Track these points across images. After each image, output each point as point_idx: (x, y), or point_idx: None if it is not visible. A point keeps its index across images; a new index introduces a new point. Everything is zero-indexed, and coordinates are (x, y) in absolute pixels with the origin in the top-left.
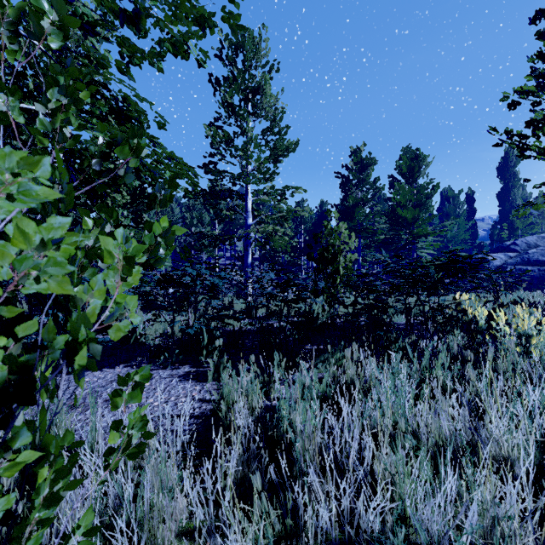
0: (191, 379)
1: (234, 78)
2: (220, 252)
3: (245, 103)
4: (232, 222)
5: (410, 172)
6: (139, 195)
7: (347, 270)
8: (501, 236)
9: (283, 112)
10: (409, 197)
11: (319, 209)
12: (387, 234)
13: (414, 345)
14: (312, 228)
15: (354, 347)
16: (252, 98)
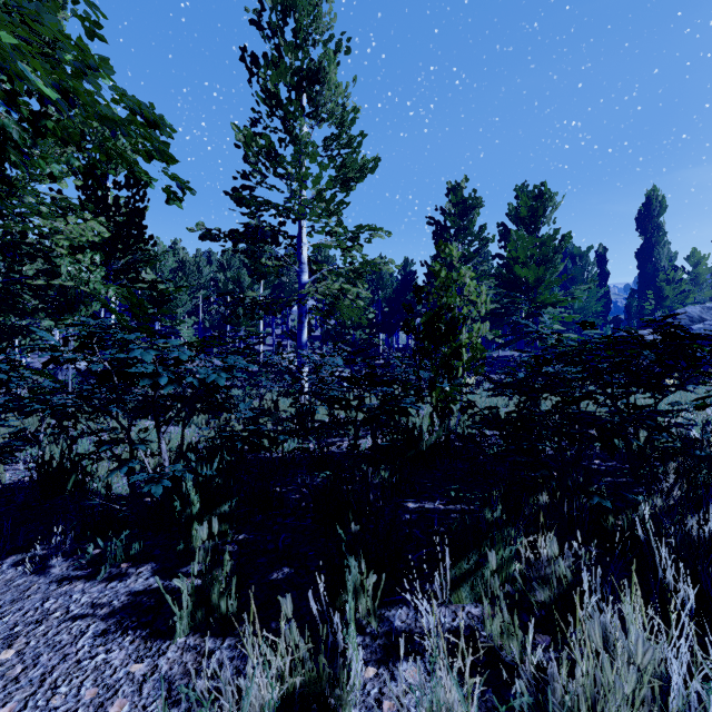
0: (135, 626)
1: (280, 57)
2: (268, 328)
3: (297, 93)
4: (284, 287)
5: (532, 216)
6: (134, 237)
7: (476, 352)
8: (640, 308)
9: (355, 111)
10: (530, 251)
11: (403, 270)
12: (500, 302)
13: (710, 544)
14: (394, 296)
15: (554, 550)
16: (308, 86)
